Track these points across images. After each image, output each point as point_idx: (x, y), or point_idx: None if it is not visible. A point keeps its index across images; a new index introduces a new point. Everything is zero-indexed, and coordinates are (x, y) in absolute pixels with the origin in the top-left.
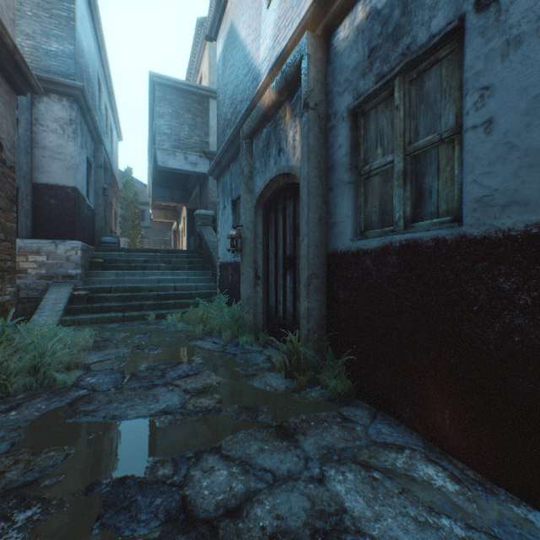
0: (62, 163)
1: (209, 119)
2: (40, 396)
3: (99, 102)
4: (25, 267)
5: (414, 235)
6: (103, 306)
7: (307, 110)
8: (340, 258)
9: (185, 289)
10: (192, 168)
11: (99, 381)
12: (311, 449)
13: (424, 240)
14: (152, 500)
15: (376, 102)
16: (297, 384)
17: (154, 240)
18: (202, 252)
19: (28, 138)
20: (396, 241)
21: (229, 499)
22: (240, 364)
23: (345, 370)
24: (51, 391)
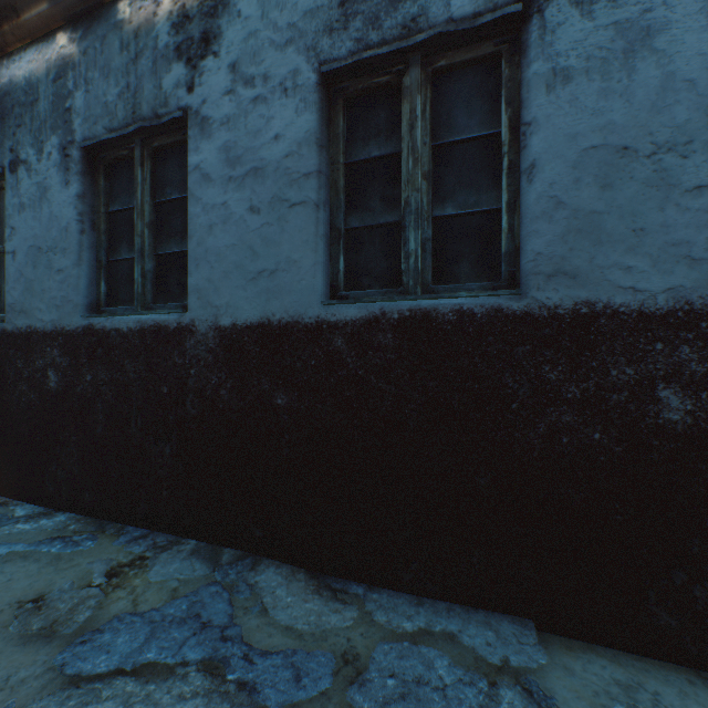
0: None
1: None
2: None
3: None
4: None
5: None
6: None
7: None
8: None
9: None
10: None
11: None
12: None
13: None
14: None
15: None
16: None
17: None
18: None
19: None
20: None
21: None
22: None
23: None
24: None
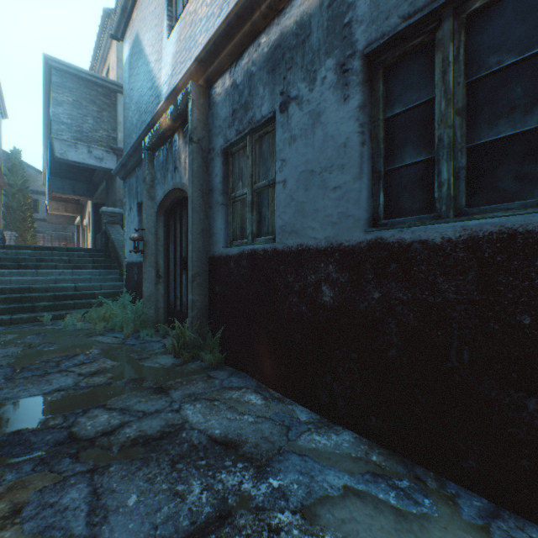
0: None
1: (118, 114)
2: None
3: None
4: None
5: (255, 247)
6: None
7: (192, 143)
8: (216, 261)
9: (87, 289)
10: (98, 163)
11: None
12: (178, 396)
13: (259, 250)
14: (44, 437)
15: (239, 148)
16: (181, 360)
17: (52, 235)
18: (109, 251)
19: None
20: (246, 250)
21: (107, 428)
22: (137, 352)
23: (219, 346)
24: None
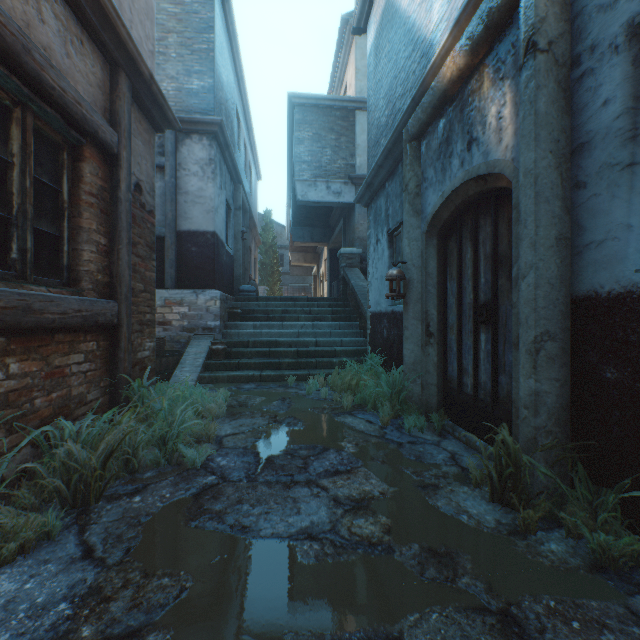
0: (202, 207)
1: (355, 136)
2: (167, 478)
3: (238, 139)
4: (170, 318)
5: None
6: (240, 363)
7: (534, 54)
8: (606, 306)
9: (327, 345)
10: (335, 198)
11: (230, 465)
12: None
13: None
14: None
15: None
16: (519, 521)
17: (293, 287)
18: (346, 300)
19: (172, 185)
20: None
21: None
22: (410, 463)
23: (621, 514)
24: (179, 473)
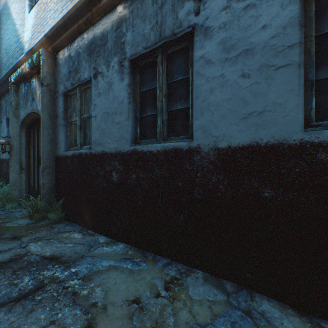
0: None
1: None
2: None
3: None
4: None
5: (82, 151)
6: None
7: (42, 86)
8: (60, 159)
9: None
10: None
11: None
12: (27, 240)
13: (83, 153)
14: None
15: (73, 93)
16: (34, 220)
17: None
18: None
19: None
20: (77, 153)
21: None
22: (2, 218)
23: (62, 210)
24: None
